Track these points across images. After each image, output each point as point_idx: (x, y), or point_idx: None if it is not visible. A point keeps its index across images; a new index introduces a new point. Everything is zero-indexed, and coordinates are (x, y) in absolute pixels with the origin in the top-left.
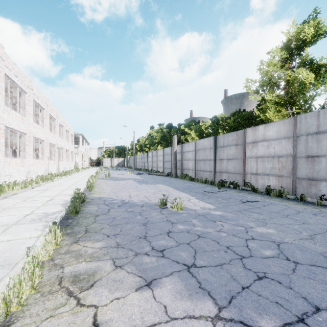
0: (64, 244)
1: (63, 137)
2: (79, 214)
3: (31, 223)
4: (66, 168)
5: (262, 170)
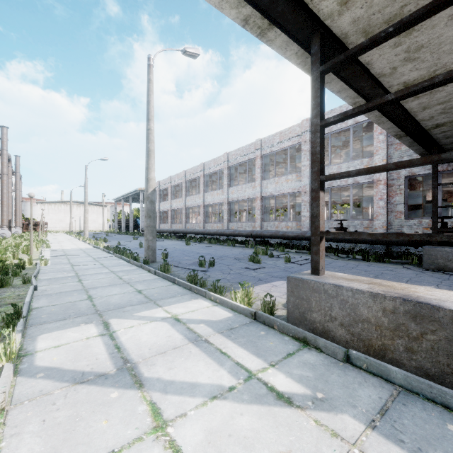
0: None
1: None
2: None
3: None
4: None
5: None
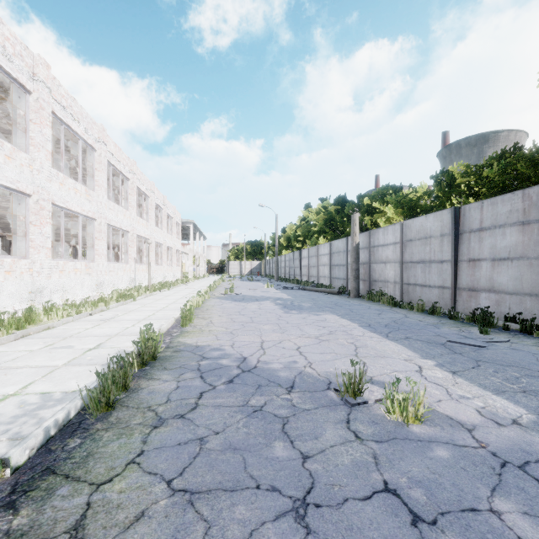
0: None
1: (162, 227)
2: (117, 408)
3: None
4: (167, 278)
5: None
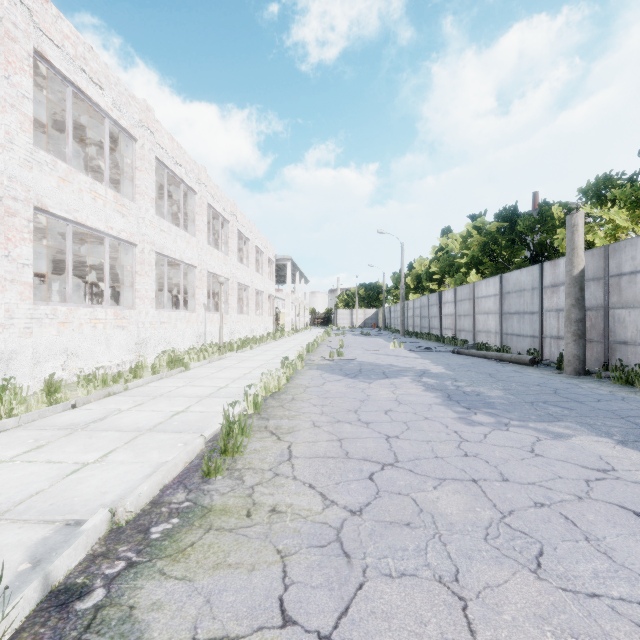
0: None
1: (248, 264)
2: None
3: None
4: (256, 331)
5: None
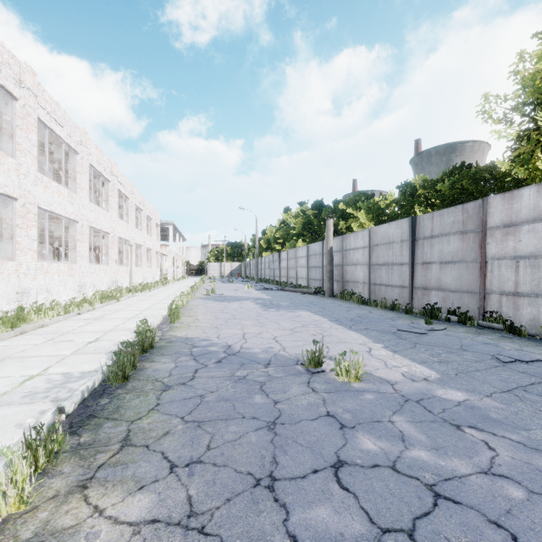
0: (48, 496)
1: (142, 228)
2: (131, 381)
3: (21, 403)
4: (147, 279)
5: (532, 286)
